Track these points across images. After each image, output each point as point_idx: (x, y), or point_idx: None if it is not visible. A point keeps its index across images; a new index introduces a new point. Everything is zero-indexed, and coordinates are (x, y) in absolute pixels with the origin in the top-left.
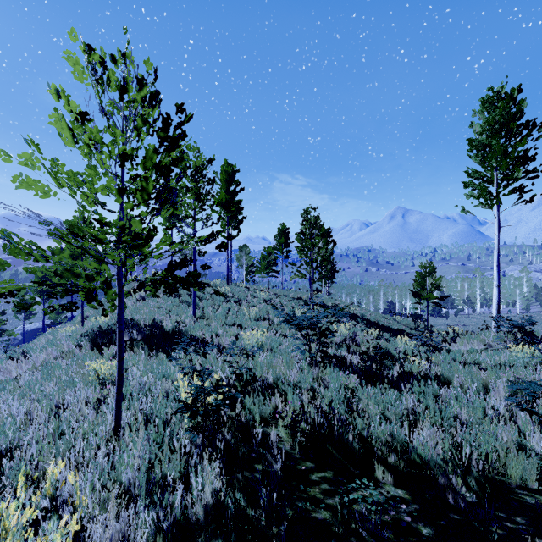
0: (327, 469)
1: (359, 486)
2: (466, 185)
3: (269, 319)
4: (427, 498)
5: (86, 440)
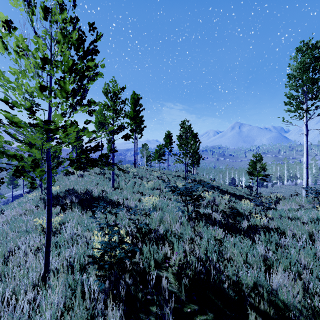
0: (208, 311)
1: None
2: (286, 104)
3: (160, 189)
4: None
5: (18, 285)
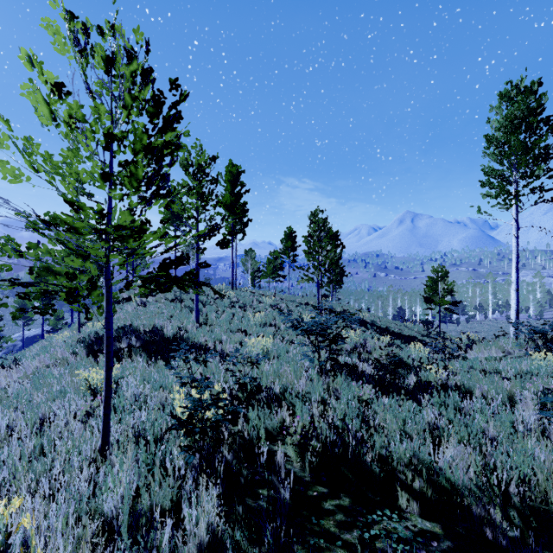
0: (342, 495)
1: (381, 518)
2: (482, 184)
3: (275, 325)
4: (460, 532)
5: (68, 461)
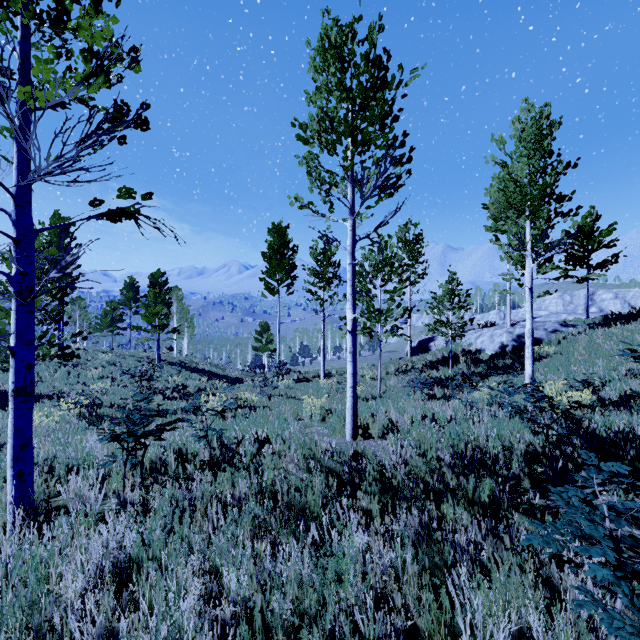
0: None
1: None
2: (261, 280)
3: (113, 378)
4: None
5: None
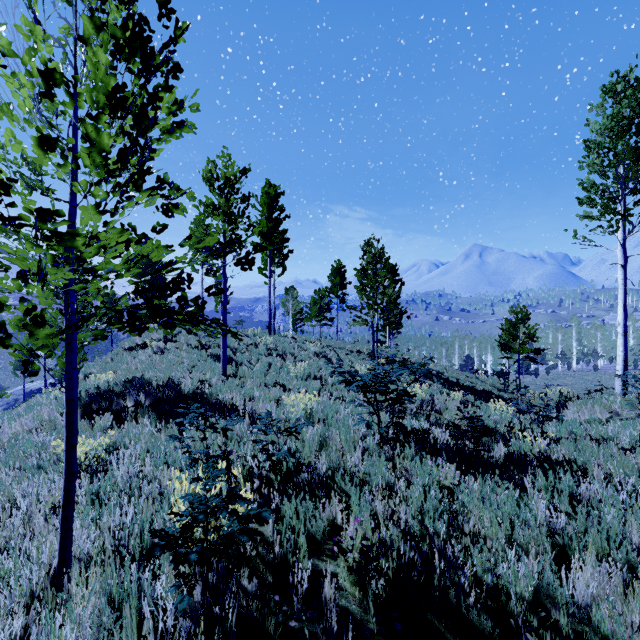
0: None
1: None
2: (581, 202)
3: (321, 378)
4: None
5: None
